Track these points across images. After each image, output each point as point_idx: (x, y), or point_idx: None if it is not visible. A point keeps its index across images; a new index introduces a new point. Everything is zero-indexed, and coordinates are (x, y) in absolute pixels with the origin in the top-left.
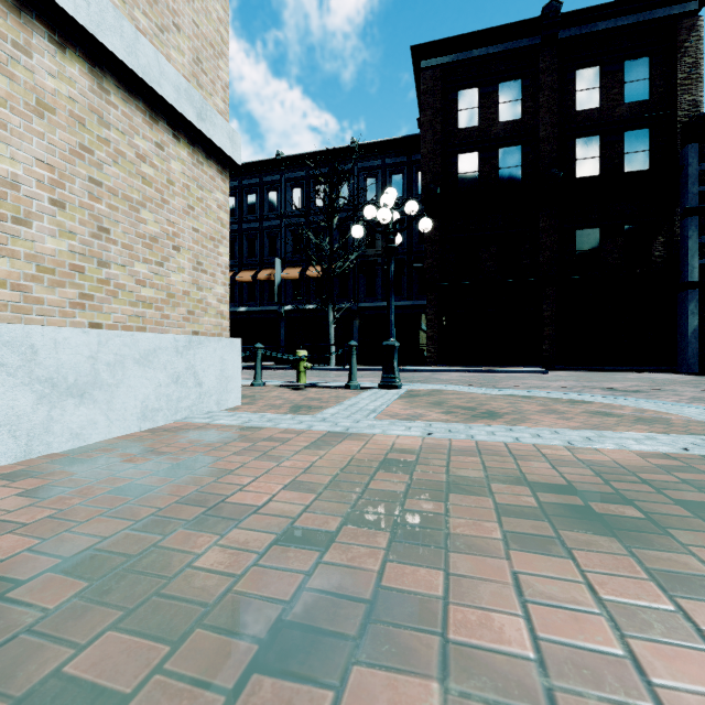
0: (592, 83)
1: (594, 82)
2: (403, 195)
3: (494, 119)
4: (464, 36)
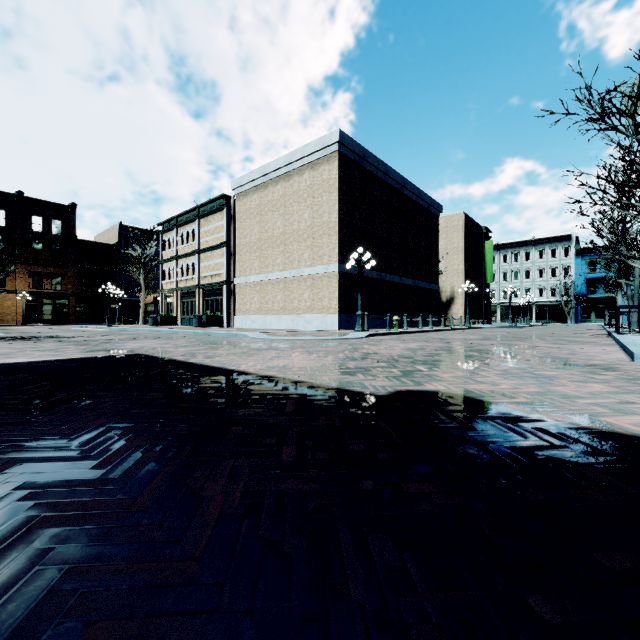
0: None
1: None
2: None
3: None
4: None
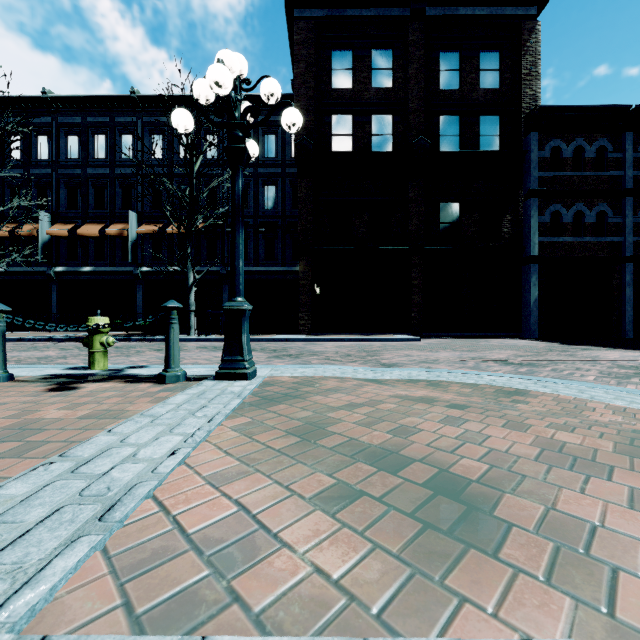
0: (453, 65)
1: (455, 64)
2: (277, 156)
3: (367, 84)
4: None
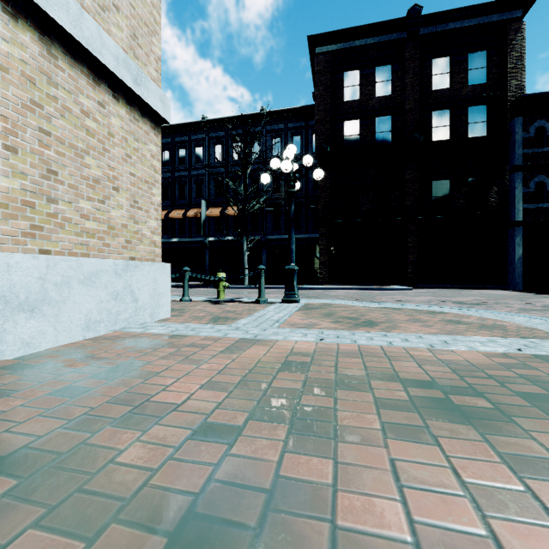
0: (444, 69)
1: (446, 68)
2: (302, 152)
3: (371, 94)
4: (348, 30)
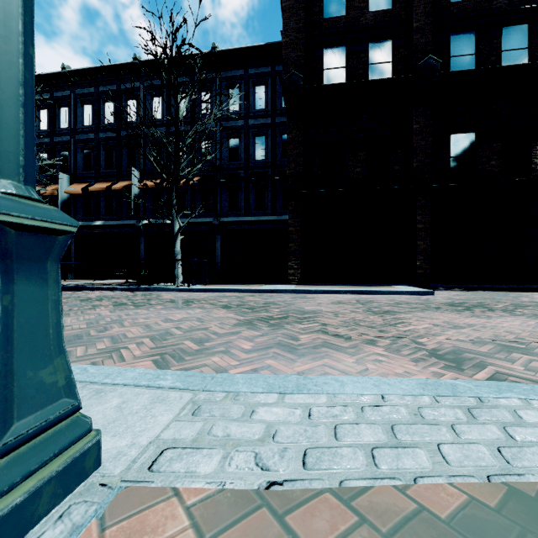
0: None
1: None
2: (267, 107)
3: (363, 8)
4: None
